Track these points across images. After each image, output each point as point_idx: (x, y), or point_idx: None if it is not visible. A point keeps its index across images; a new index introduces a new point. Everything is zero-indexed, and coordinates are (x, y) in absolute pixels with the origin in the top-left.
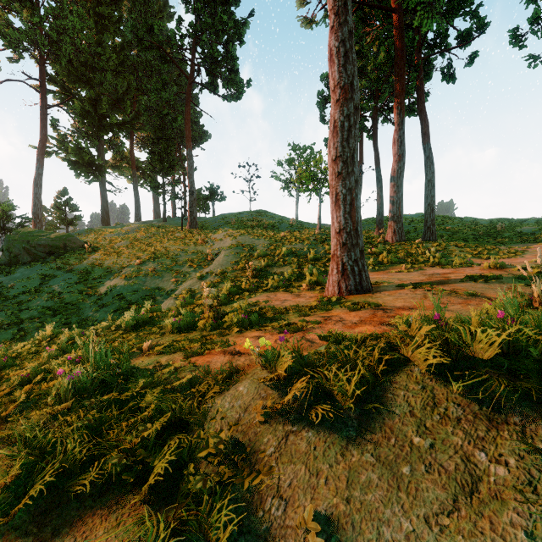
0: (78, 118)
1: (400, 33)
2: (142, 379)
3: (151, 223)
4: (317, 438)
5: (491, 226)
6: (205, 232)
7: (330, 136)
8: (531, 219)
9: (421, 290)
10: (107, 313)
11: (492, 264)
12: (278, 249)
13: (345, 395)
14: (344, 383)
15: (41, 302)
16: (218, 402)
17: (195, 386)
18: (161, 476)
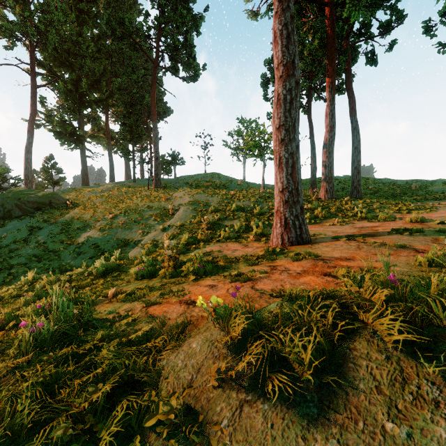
0: (62, 96)
1: (332, 23)
2: (101, 331)
3: (122, 184)
4: (274, 412)
5: (406, 186)
6: (167, 191)
7: (274, 108)
8: (439, 180)
9: (354, 241)
10: (84, 260)
11: (413, 219)
12: (228, 205)
13: (303, 364)
14: (301, 349)
15: (29, 250)
16: (172, 360)
17: (150, 339)
18: (109, 445)
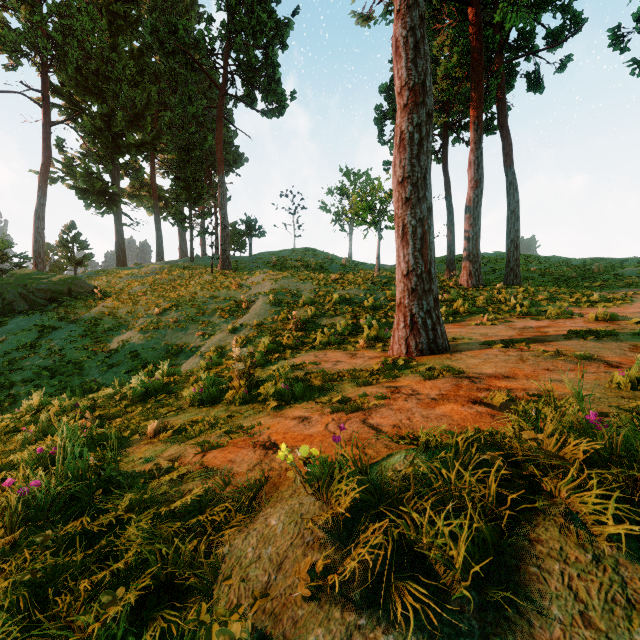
0: (88, 138)
1: (478, 31)
2: (130, 494)
3: (175, 264)
4: None
5: (585, 267)
6: (240, 274)
7: (396, 152)
8: (633, 259)
9: (514, 349)
10: (117, 375)
11: (600, 315)
12: (328, 295)
13: (454, 567)
14: (448, 540)
15: (38, 360)
16: (237, 545)
17: (205, 509)
18: None
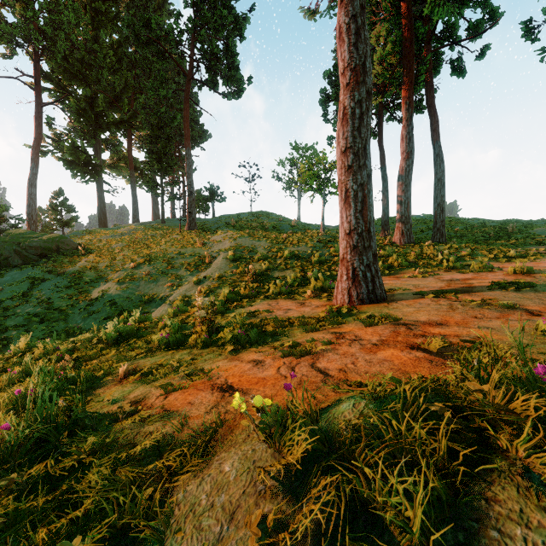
0: (74, 117)
1: (409, 23)
2: (94, 436)
3: (148, 225)
4: None
5: (501, 227)
6: (204, 234)
7: (339, 125)
8: (542, 220)
9: (444, 299)
10: (97, 320)
11: (518, 269)
12: (279, 251)
13: (410, 531)
14: (402, 499)
15: (29, 308)
16: (192, 491)
17: (163, 452)
18: None
